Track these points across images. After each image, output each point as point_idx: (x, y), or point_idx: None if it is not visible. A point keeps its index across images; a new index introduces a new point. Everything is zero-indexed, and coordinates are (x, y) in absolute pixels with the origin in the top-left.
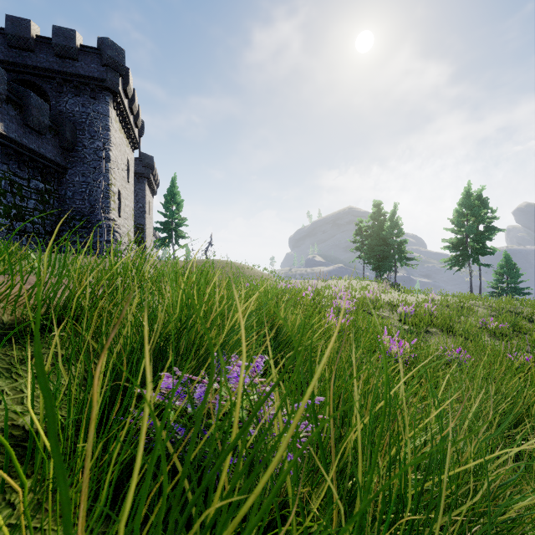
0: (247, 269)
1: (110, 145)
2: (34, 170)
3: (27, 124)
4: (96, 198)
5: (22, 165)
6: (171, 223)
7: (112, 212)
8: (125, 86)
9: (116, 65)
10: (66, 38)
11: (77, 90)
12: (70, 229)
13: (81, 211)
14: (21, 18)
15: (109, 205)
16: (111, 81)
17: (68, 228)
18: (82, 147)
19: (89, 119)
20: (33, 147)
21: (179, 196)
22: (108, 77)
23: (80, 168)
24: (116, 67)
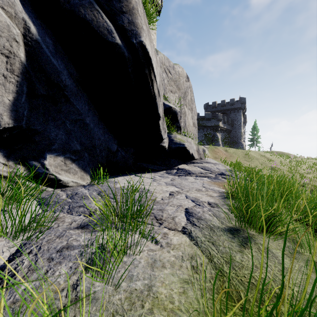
0: (285, 153)
1: (241, 122)
2: (227, 133)
3: (228, 124)
4: (238, 136)
5: (226, 133)
6: (254, 138)
7: (242, 139)
8: (244, 105)
9: (243, 102)
10: (232, 101)
11: (234, 111)
12: (233, 145)
13: (235, 140)
14: (223, 100)
15: (241, 138)
16: (242, 107)
17: (232, 144)
18: (235, 125)
19: (236, 117)
20: (228, 128)
21: (257, 127)
22: (241, 106)
23: (234, 130)
24: (243, 103)
